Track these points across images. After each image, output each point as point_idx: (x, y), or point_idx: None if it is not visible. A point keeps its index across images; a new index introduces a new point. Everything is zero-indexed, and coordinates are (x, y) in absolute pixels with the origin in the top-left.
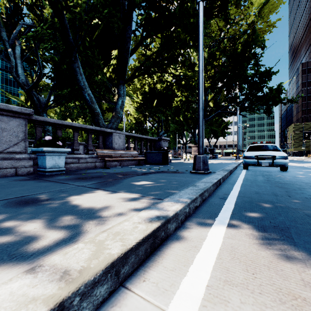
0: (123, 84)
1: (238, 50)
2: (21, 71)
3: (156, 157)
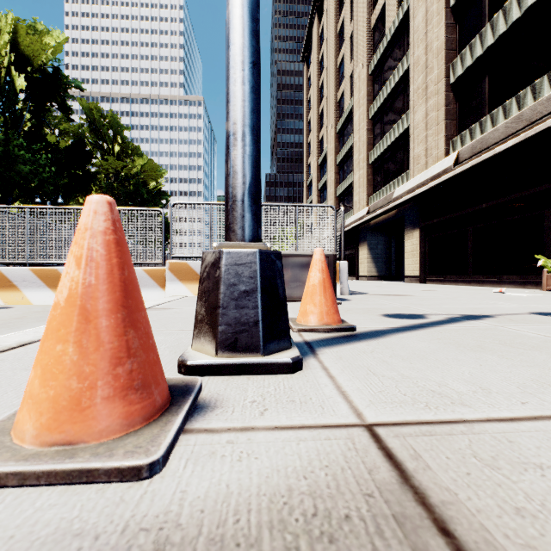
0: None
1: (130, 189)
2: None
3: None
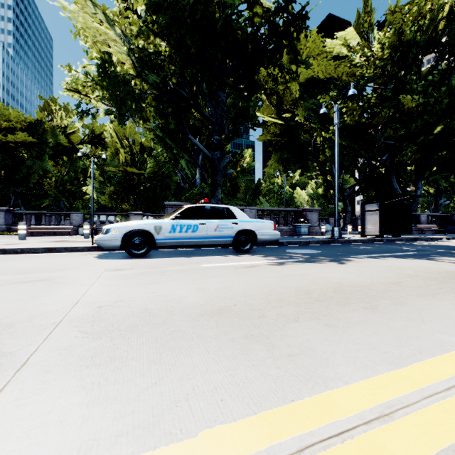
0: (421, 181)
1: None
2: None
3: (451, 229)
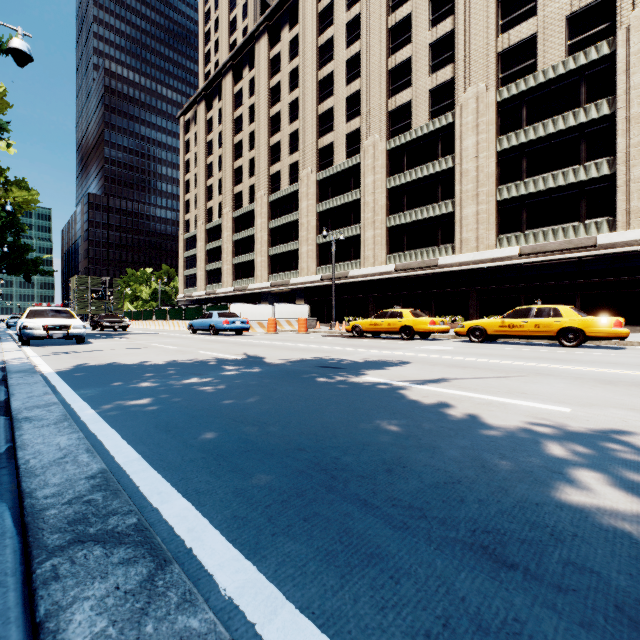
0: None
1: None
2: None
3: None
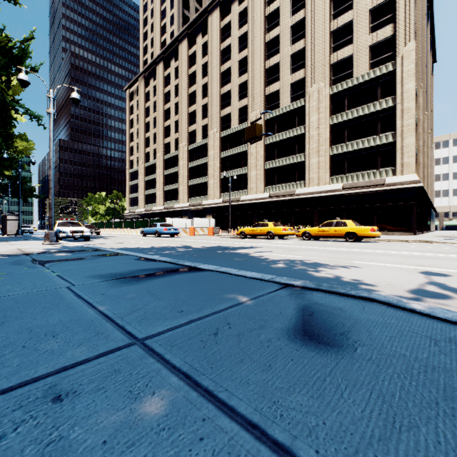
0: None
1: None
2: None
3: None
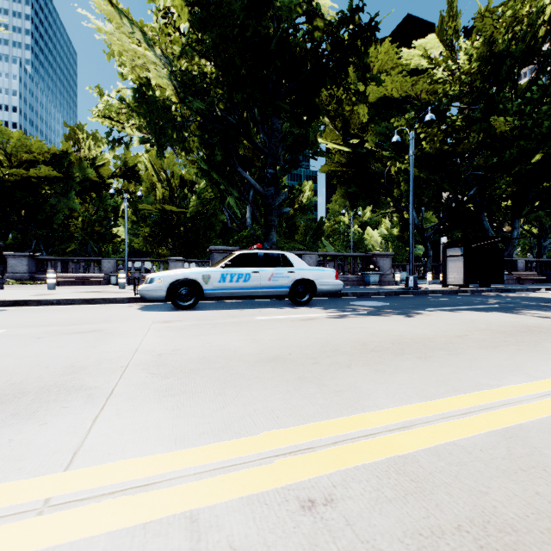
0: (518, 219)
1: None
2: (415, 215)
3: None
